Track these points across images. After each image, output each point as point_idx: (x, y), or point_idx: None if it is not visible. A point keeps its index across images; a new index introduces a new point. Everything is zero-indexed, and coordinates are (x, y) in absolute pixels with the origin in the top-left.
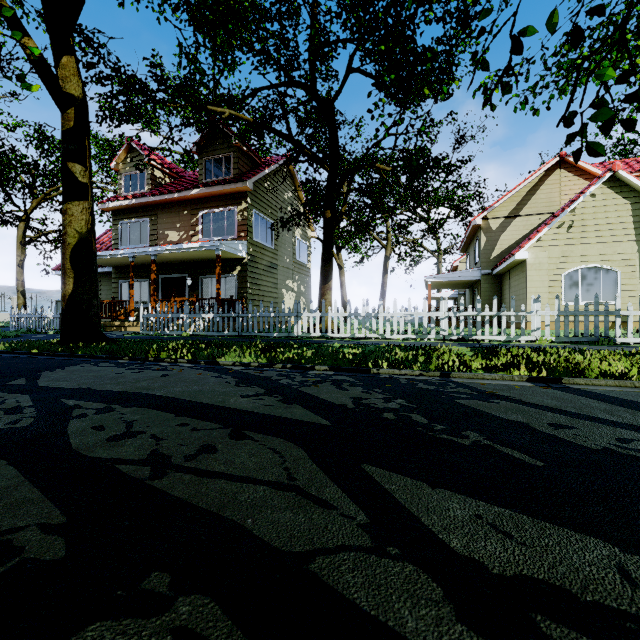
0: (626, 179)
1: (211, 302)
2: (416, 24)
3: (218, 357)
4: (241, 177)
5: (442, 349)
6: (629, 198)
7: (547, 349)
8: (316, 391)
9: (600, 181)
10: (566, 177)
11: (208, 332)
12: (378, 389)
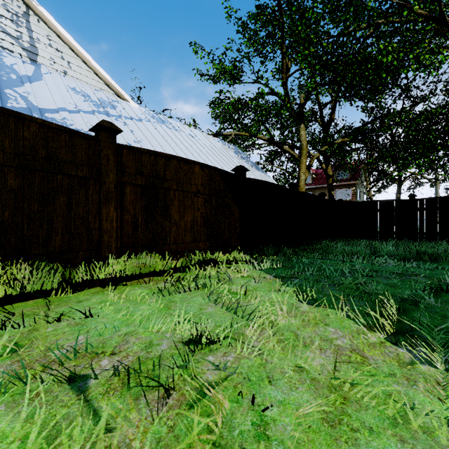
0: None
1: None
2: (434, 141)
3: None
4: (354, 179)
5: None
6: None
7: None
8: None
9: None
10: None
11: None
12: None
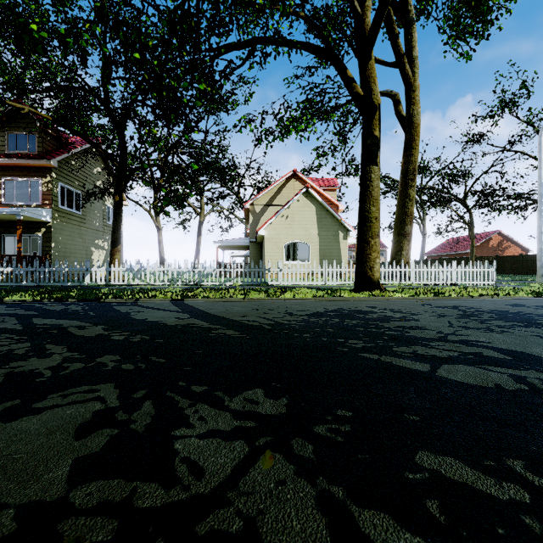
0: (312, 194)
1: (12, 258)
2: None
3: (4, 298)
4: (46, 155)
5: (165, 289)
6: (314, 204)
7: (216, 288)
8: (50, 307)
9: (300, 193)
10: (297, 184)
11: (6, 283)
12: (86, 305)
